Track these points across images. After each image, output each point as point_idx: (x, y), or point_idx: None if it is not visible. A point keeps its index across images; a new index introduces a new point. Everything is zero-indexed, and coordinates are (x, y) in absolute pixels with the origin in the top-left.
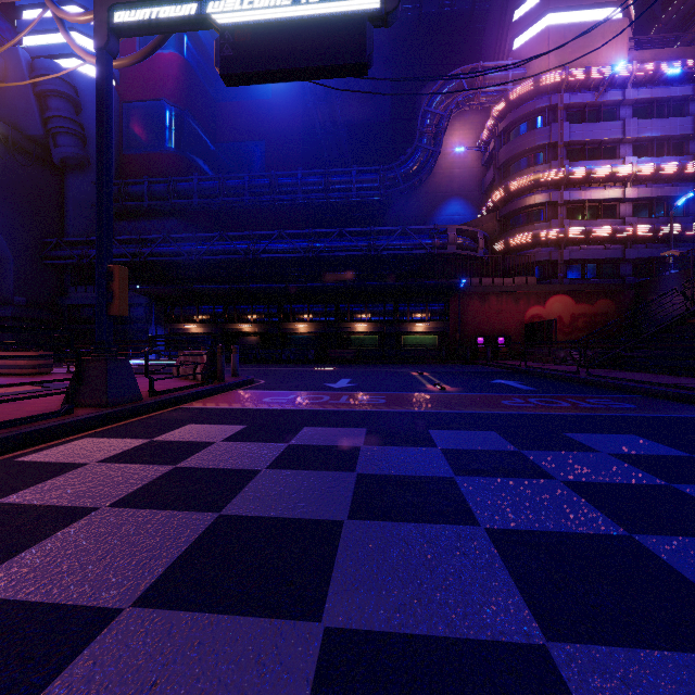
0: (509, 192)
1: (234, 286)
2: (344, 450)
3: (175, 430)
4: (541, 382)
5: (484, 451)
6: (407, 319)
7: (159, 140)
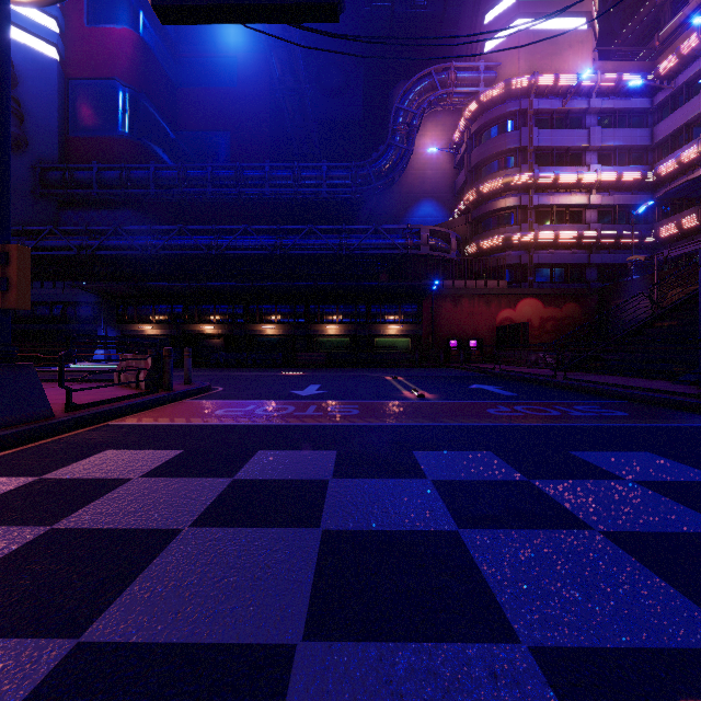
0: (481, 195)
1: (194, 283)
2: (307, 486)
3: (82, 460)
4: (520, 387)
5: (487, 482)
6: (380, 321)
7: (110, 123)
